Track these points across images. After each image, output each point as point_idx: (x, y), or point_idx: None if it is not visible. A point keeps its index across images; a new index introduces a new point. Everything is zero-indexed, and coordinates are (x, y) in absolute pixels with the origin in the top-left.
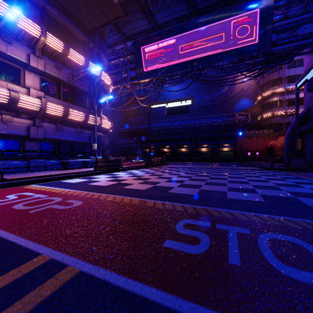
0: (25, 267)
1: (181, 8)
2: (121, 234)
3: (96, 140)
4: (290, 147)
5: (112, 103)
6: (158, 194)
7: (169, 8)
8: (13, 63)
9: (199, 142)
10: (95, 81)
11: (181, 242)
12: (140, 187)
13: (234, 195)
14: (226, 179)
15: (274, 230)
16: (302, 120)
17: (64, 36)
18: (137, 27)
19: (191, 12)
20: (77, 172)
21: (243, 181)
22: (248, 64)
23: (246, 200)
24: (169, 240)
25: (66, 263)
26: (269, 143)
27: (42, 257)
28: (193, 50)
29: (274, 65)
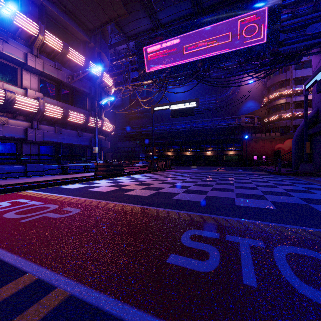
0: (6, 289)
1: (185, 6)
2: (120, 247)
3: (97, 143)
4: (298, 151)
5: (114, 105)
6: (161, 201)
7: (173, 6)
8: (10, 63)
9: (204, 145)
10: (96, 82)
11: (187, 257)
12: (142, 192)
13: (243, 202)
14: (233, 184)
15: (291, 242)
16: (311, 122)
17: (63, 35)
18: (139, 26)
19: (196, 10)
20: (76, 177)
21: (251, 186)
22: (255, 65)
23: (256, 207)
24: (174, 255)
25: (54, 285)
26: (276, 146)
27: (28, 276)
28: (198, 50)
29: (282, 66)
